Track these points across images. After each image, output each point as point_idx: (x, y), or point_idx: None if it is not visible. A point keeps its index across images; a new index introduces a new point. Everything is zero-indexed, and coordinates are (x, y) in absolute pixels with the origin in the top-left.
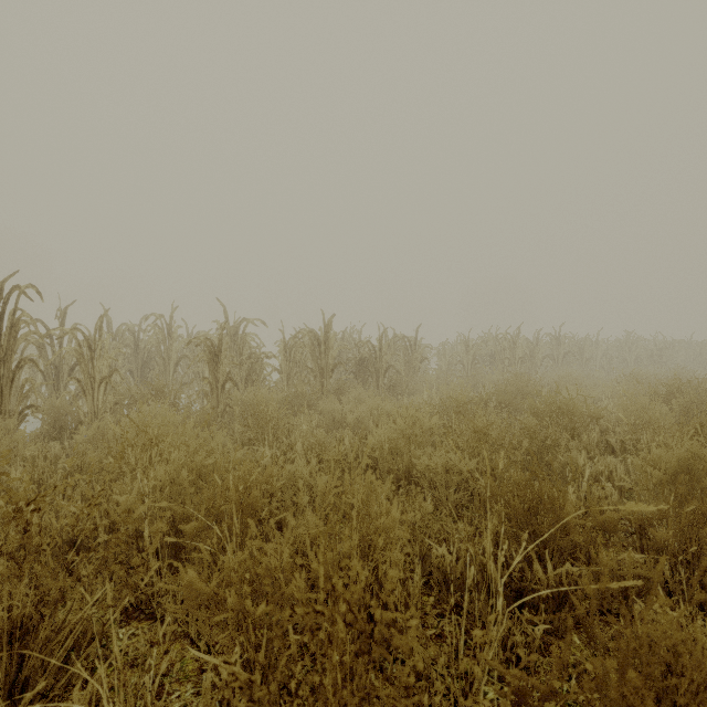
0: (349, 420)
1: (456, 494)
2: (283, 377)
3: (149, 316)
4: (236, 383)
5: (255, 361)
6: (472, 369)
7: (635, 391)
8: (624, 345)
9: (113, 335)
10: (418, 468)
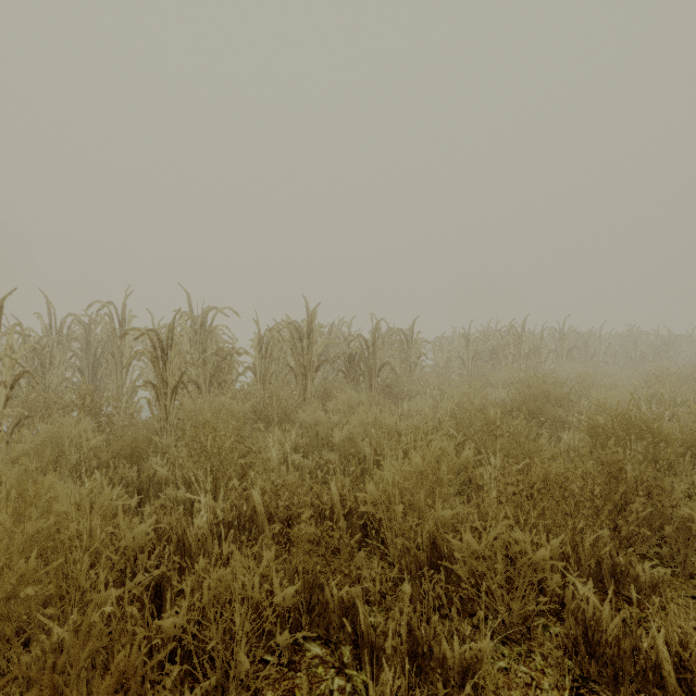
0: (337, 440)
1: (524, 599)
2: (257, 377)
3: (93, 303)
4: (199, 386)
5: (223, 359)
6: (472, 366)
7: (678, 394)
8: (628, 339)
9: (21, 325)
10: (456, 555)
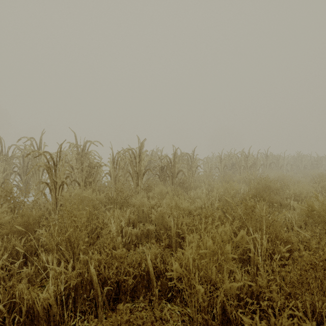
0: (153, 217)
1: None
2: (112, 178)
3: (21, 138)
4: (79, 183)
5: (93, 168)
6: (223, 171)
7: None
8: (298, 158)
9: None
10: None
